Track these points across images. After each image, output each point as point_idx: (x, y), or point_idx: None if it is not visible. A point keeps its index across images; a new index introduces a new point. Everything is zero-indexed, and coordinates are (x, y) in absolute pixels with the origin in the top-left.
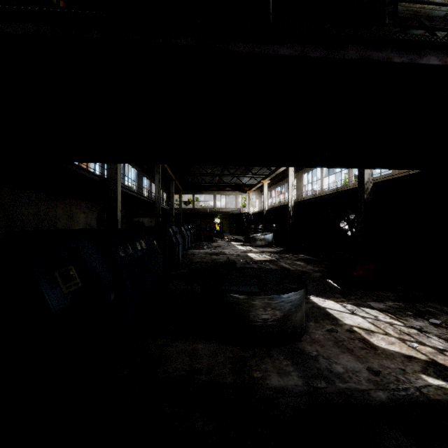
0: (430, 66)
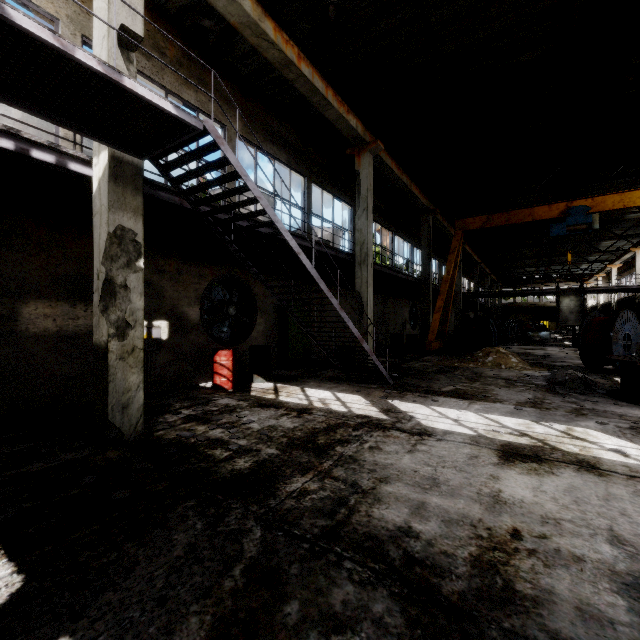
0: None
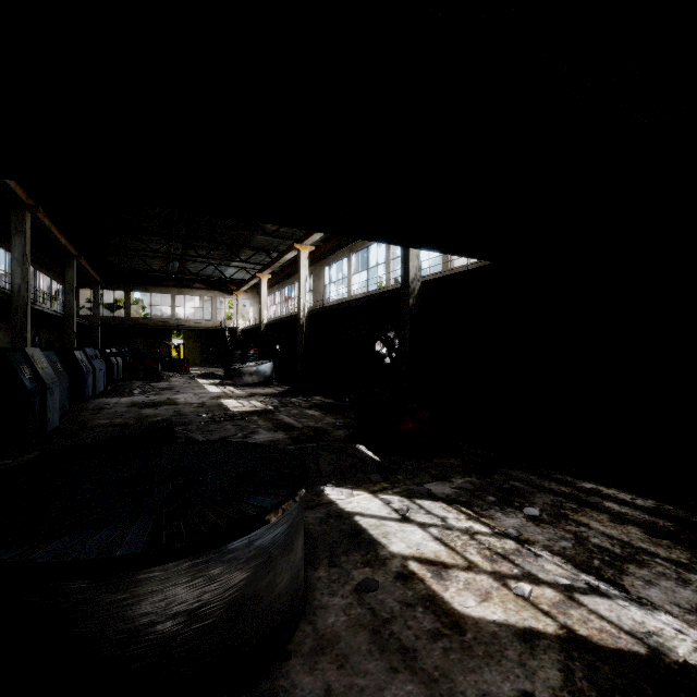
0: None
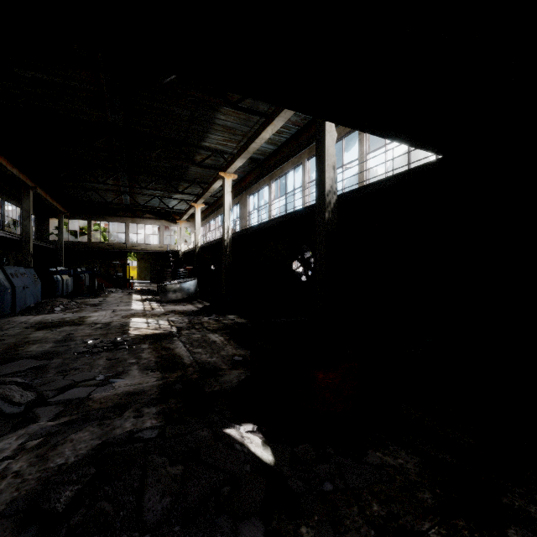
0: None
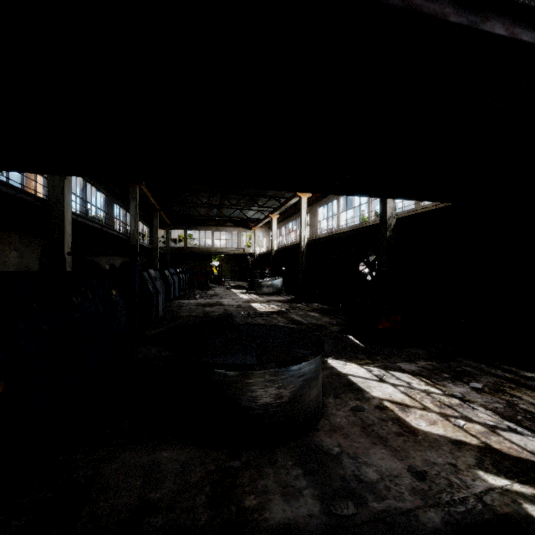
0: (494, 36)
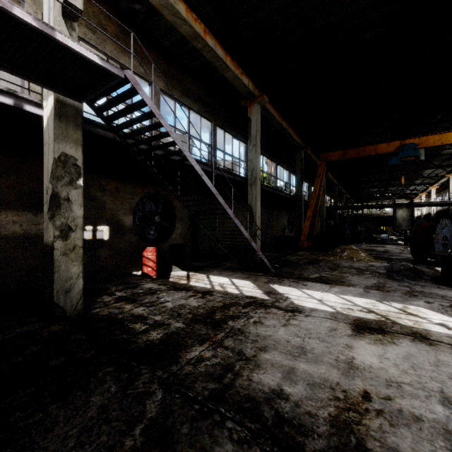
0: None
